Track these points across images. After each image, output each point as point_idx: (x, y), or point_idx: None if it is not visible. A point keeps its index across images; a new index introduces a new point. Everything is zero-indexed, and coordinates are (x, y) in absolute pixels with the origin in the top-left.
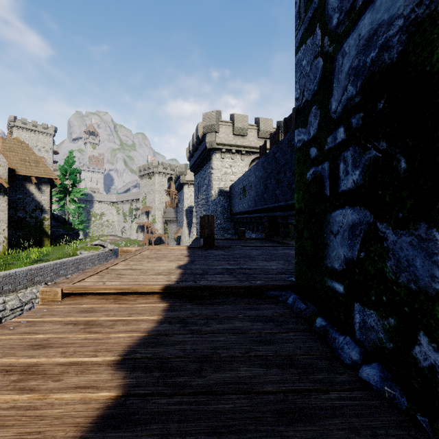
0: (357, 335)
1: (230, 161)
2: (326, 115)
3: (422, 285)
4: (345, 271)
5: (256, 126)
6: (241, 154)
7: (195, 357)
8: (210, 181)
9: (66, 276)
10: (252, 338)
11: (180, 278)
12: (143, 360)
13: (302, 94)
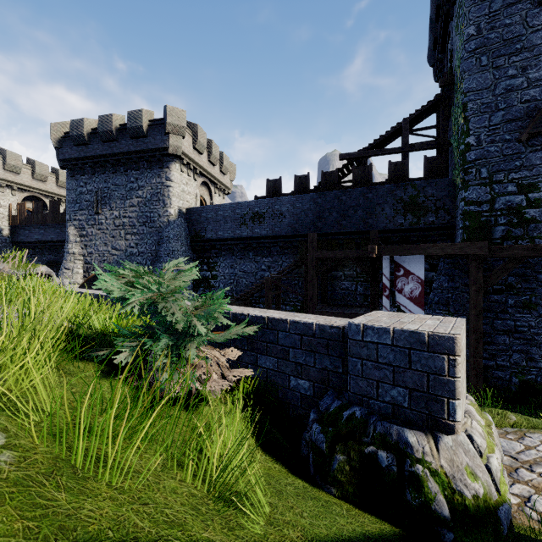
0: None
1: (187, 177)
2: (492, 208)
3: (519, 235)
4: (500, 237)
5: (206, 147)
6: (194, 173)
7: None
8: (162, 195)
9: None
10: None
11: None
12: None
13: (477, 198)
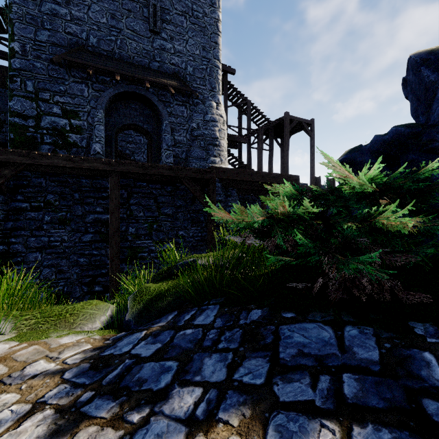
0: None
1: None
2: (39, 125)
3: None
4: None
5: None
6: None
7: None
8: None
9: None
10: None
11: None
12: None
13: (23, 111)
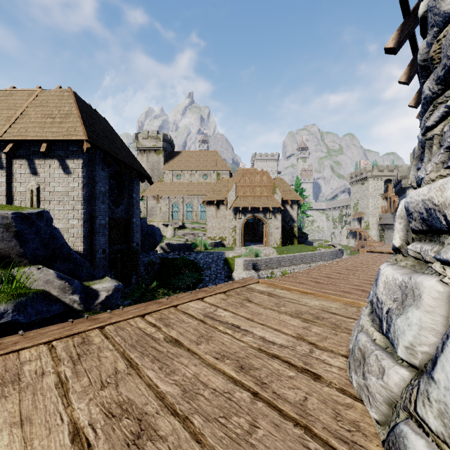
0: None
1: None
2: None
3: None
4: None
5: None
6: None
7: None
8: None
9: (315, 262)
10: None
11: None
12: None
13: None
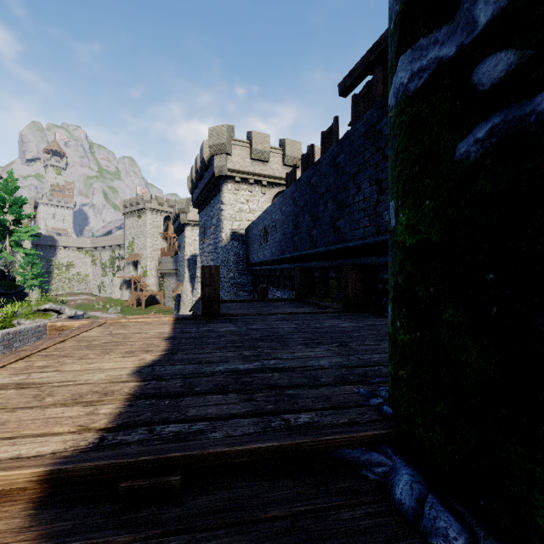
0: None
1: (247, 194)
2: None
3: None
4: None
5: (280, 150)
6: (261, 186)
7: None
8: (219, 220)
9: None
10: None
11: (122, 413)
12: None
13: None
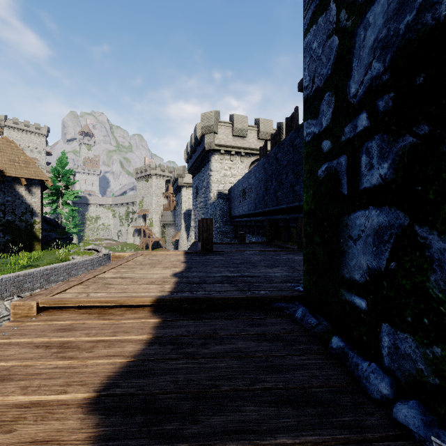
0: (385, 361)
1: (230, 163)
2: (342, 101)
3: None
4: (368, 283)
5: (256, 127)
6: (240, 156)
7: (189, 392)
8: (208, 183)
9: (57, 282)
10: (257, 364)
11: (175, 287)
12: (124, 397)
13: (312, 81)
